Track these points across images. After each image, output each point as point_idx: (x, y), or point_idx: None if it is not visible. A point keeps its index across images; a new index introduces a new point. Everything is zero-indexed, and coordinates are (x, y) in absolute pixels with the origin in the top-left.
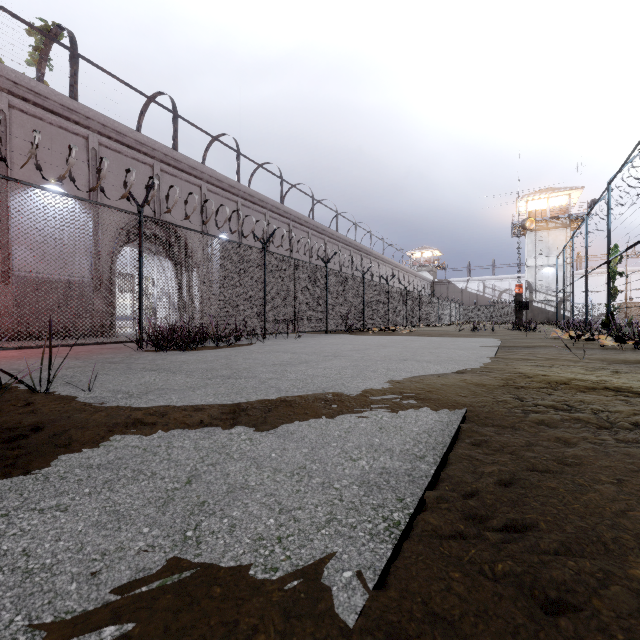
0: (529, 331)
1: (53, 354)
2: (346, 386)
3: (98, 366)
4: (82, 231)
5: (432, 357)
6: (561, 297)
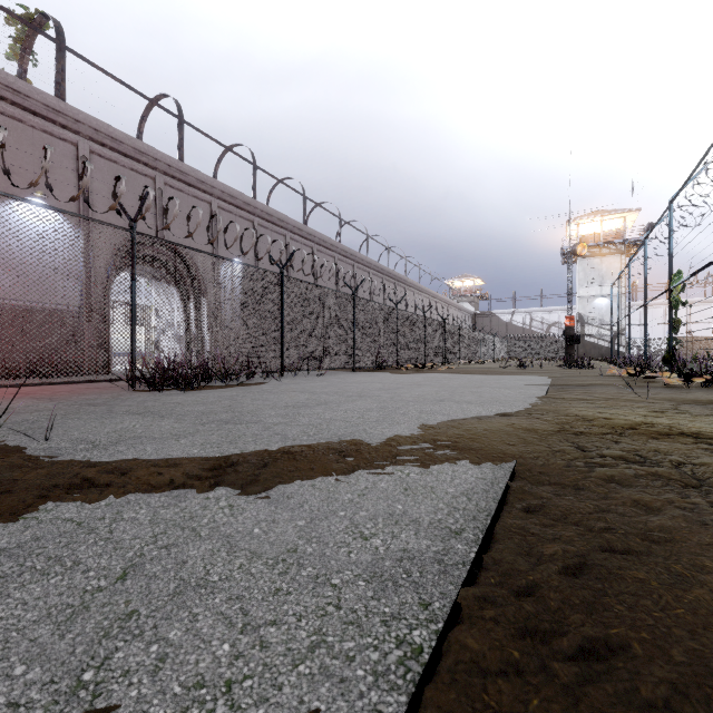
0: (581, 368)
1: (25, 395)
2: (368, 433)
3: (73, 409)
4: (70, 252)
5: (473, 397)
6: (615, 331)
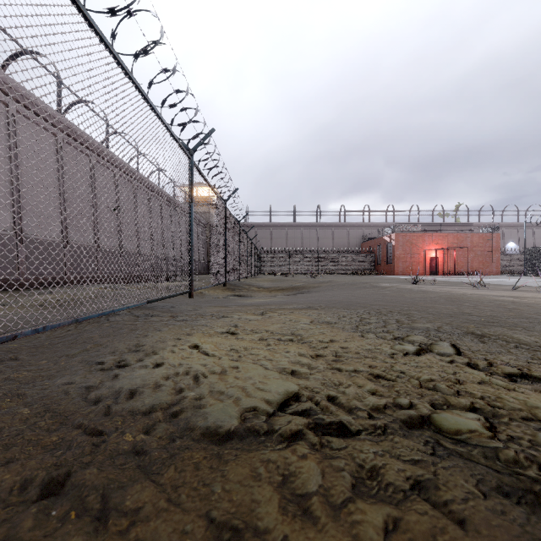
0: None
1: None
2: None
3: None
4: None
5: None
6: None
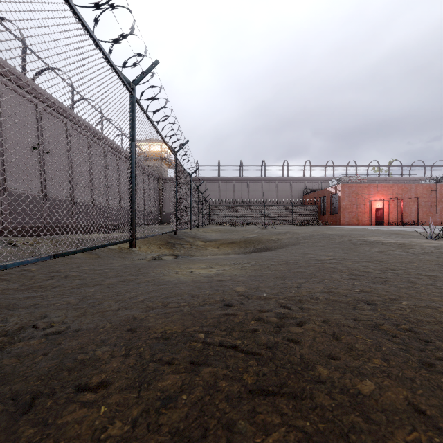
0: None
1: None
2: None
3: None
4: None
5: None
6: None
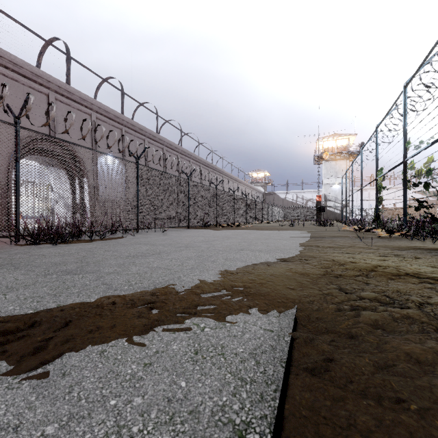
0: (326, 226)
1: None
2: (181, 280)
3: None
4: None
5: (263, 246)
6: (343, 204)
